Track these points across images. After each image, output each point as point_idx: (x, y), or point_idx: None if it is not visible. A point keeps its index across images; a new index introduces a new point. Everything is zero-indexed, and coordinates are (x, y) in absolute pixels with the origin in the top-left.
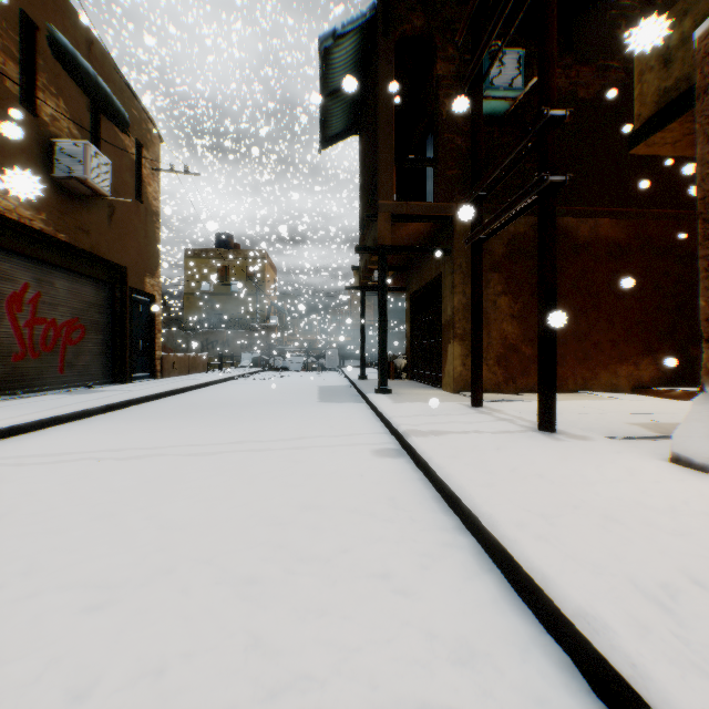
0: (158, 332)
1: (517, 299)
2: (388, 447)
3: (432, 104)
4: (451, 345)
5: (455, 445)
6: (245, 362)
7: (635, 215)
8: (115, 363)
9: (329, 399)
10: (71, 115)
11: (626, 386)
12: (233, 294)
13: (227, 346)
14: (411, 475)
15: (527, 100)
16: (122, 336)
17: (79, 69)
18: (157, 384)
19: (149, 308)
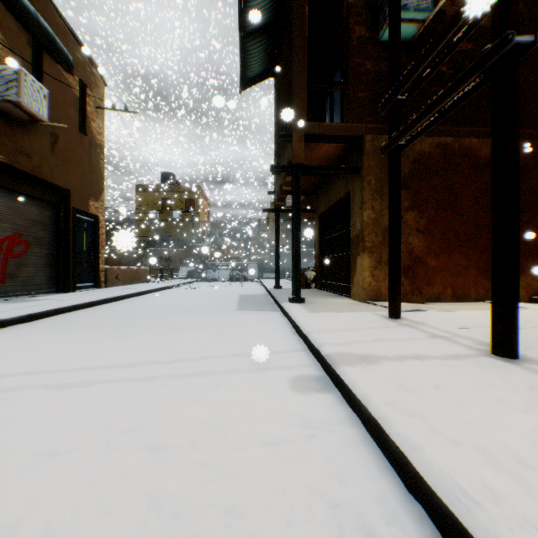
0: (102, 248)
1: (423, 214)
2: (309, 372)
3: (340, 41)
4: (360, 257)
5: (407, 384)
6: (182, 274)
7: (532, 136)
8: (60, 275)
9: (247, 307)
10: (10, 47)
11: (524, 295)
12: (174, 220)
13: (169, 261)
14: (350, 434)
15: (432, 27)
16: (66, 250)
17: (18, 5)
18: (96, 293)
19: (93, 227)
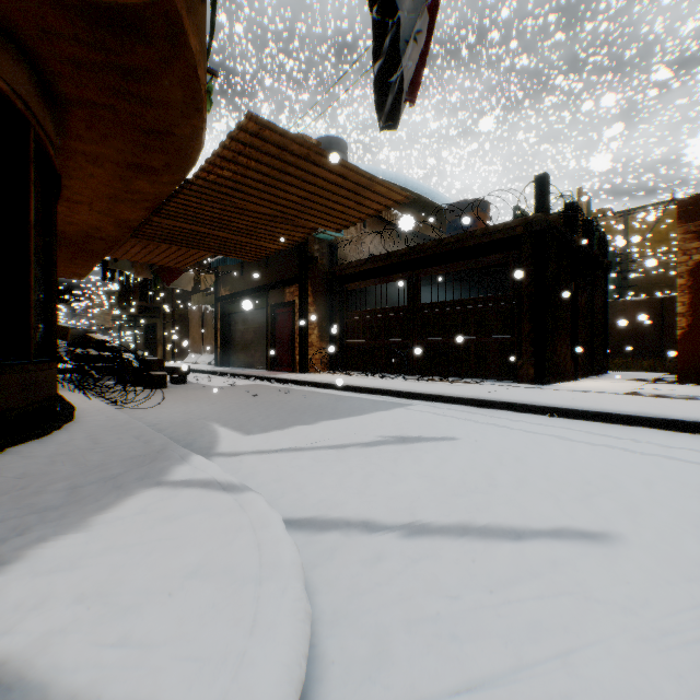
0: None
1: (182, 333)
2: None
3: None
4: (160, 346)
5: None
6: None
7: None
8: None
9: None
10: None
11: None
12: None
13: None
14: None
15: None
16: None
17: None
18: None
19: None
